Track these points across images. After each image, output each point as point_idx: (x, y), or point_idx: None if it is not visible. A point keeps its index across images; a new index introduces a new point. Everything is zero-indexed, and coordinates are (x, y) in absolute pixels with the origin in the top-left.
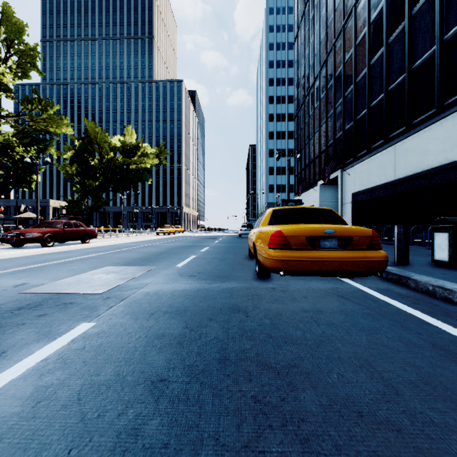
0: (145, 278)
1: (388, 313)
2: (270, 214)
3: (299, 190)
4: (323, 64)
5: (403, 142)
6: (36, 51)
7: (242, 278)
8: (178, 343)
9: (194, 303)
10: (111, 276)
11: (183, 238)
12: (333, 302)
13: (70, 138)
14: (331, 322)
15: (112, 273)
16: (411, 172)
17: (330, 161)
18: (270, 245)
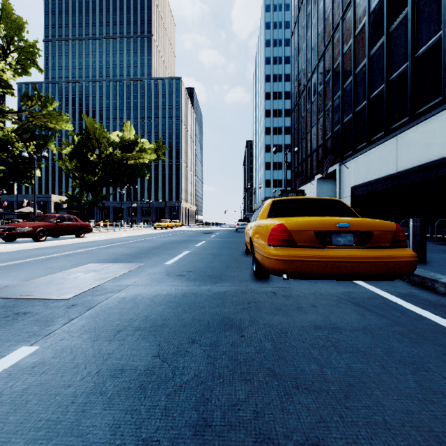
0: (127, 278)
1: (426, 331)
2: (270, 205)
3: (296, 184)
4: (321, 57)
5: (405, 133)
6: (36, 48)
7: (237, 279)
8: (139, 386)
9: (176, 313)
10: (89, 276)
11: (180, 233)
12: (350, 313)
13: (69, 134)
14: (356, 347)
15: (92, 271)
16: (415, 164)
17: (328, 154)
18: (271, 242)
